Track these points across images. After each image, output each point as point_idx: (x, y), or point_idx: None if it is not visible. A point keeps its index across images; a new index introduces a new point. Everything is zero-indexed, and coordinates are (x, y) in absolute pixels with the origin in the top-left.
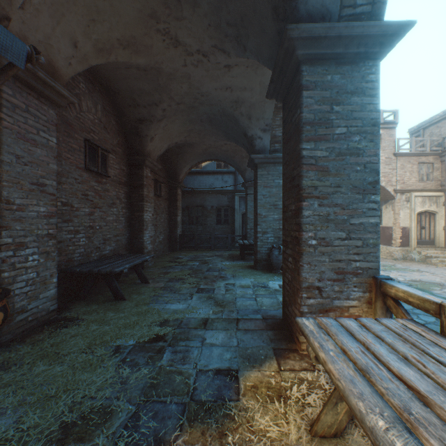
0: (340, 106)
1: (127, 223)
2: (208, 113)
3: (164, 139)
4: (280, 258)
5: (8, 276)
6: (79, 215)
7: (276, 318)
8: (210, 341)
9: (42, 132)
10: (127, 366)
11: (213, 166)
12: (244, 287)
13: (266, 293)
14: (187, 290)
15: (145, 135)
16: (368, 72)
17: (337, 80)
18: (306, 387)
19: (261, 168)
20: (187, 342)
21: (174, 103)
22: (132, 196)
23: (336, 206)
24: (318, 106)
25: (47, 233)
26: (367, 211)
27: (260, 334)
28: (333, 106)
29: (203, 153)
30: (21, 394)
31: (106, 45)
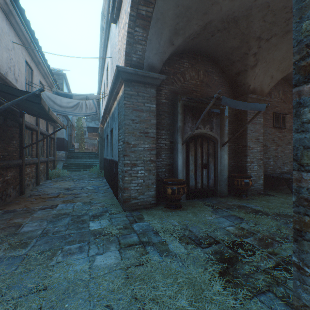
0: None
1: None
2: None
3: None
4: None
5: (248, 172)
6: (269, 150)
7: None
8: None
9: (257, 119)
10: None
11: None
12: None
13: None
14: None
15: None
16: None
17: None
18: None
19: None
20: None
21: None
22: None
23: None
24: None
25: (259, 158)
26: None
27: None
28: None
29: None
30: (260, 205)
31: (286, 67)
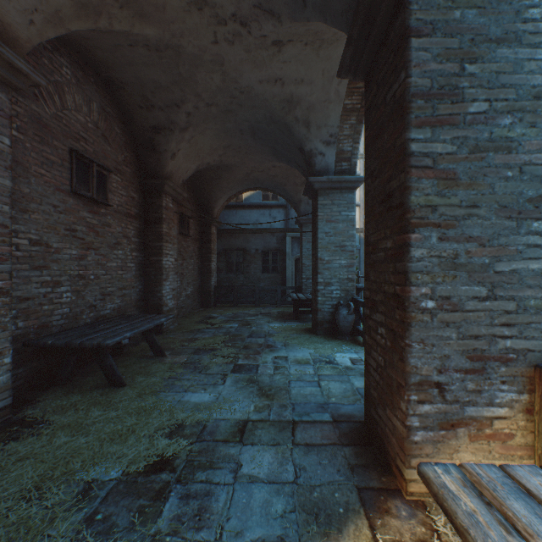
0: (477, 65)
1: (139, 271)
2: (250, 120)
3: (191, 156)
4: (349, 320)
5: None
6: (60, 259)
7: (354, 419)
8: (248, 471)
9: None
10: (93, 537)
11: (258, 198)
12: (301, 363)
13: (334, 373)
14: (219, 367)
15: (164, 150)
16: (528, 4)
17: (472, 18)
18: None
19: (323, 196)
20: (210, 473)
21: (203, 104)
22: (146, 234)
23: (469, 241)
24: (438, 65)
25: None
26: (525, 249)
27: (332, 455)
28: (464, 65)
29: (244, 180)
30: None
31: None
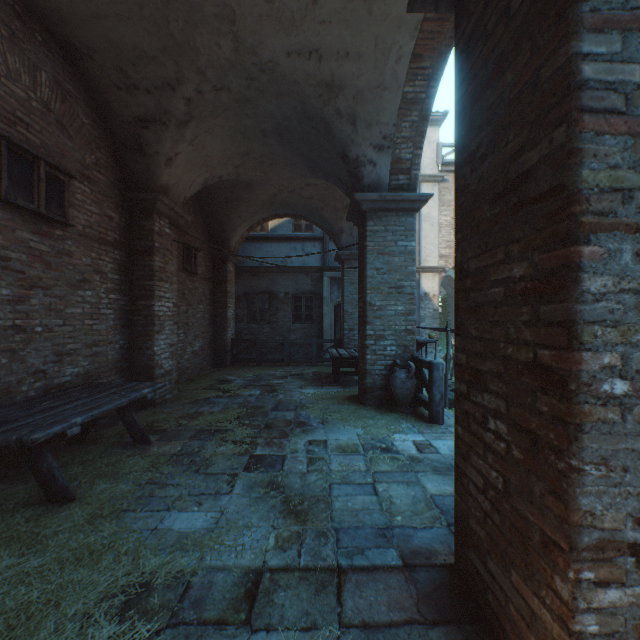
0: None
1: (119, 320)
2: (276, 115)
3: (196, 165)
4: (409, 386)
5: None
6: None
7: (436, 561)
8: None
9: None
10: None
11: (288, 229)
12: (346, 451)
13: (394, 469)
14: (227, 462)
15: (156, 152)
16: None
17: None
18: None
19: (373, 220)
20: None
21: (208, 86)
22: (131, 268)
23: None
24: None
25: None
26: None
27: None
28: None
29: (270, 202)
30: None
31: None
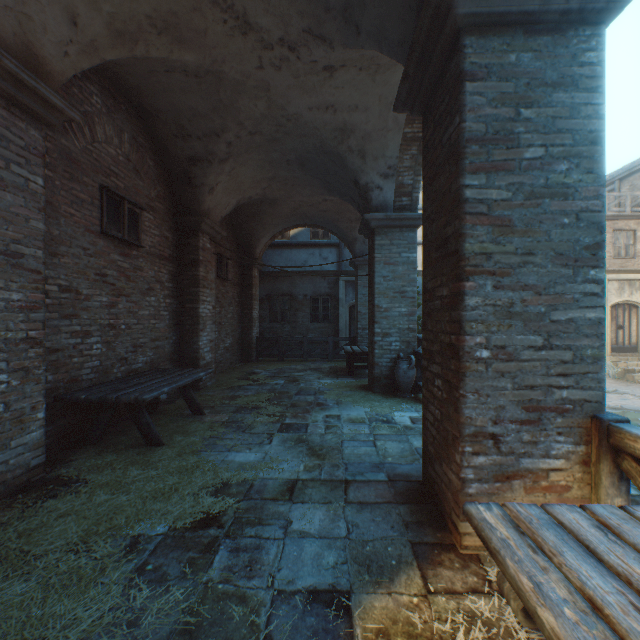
0: (533, 110)
1: (172, 320)
2: (299, 149)
3: (231, 190)
4: (410, 375)
5: None
6: (90, 307)
7: (411, 479)
8: (298, 527)
9: (15, 166)
10: (146, 584)
11: (307, 236)
12: (355, 422)
13: (391, 433)
14: (265, 427)
15: (201, 184)
16: (584, 48)
17: (527, 62)
18: (483, 634)
19: (381, 236)
20: (259, 529)
21: (245, 132)
22: (180, 278)
23: (525, 289)
24: (493, 110)
25: (26, 337)
26: (582, 298)
27: (386, 513)
28: (520, 110)
29: (291, 215)
30: None
31: (129, 26)
